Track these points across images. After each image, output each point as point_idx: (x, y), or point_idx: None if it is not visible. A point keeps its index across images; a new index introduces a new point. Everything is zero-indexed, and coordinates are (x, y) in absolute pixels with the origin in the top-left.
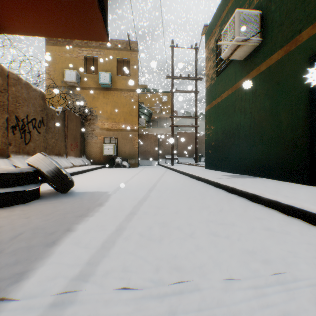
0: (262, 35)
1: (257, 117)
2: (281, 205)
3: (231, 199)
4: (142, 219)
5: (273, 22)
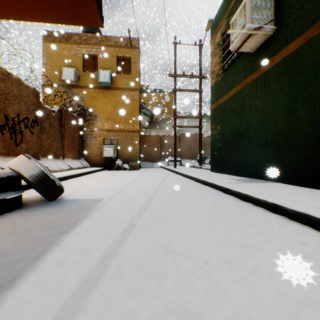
0: (277, 23)
1: (270, 114)
2: (313, 219)
3: (246, 209)
4: (139, 240)
5: (289, 8)
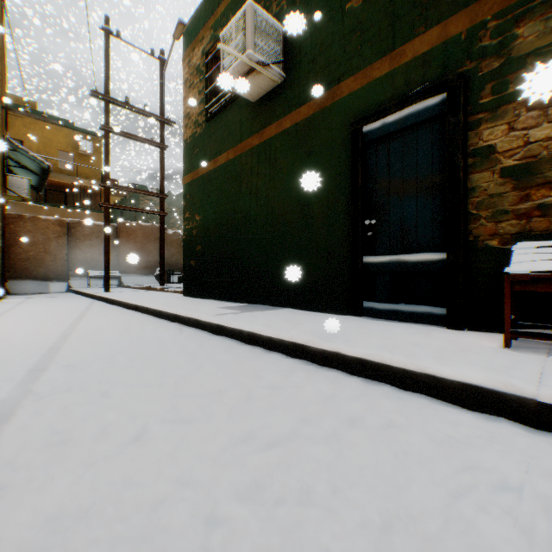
0: (287, 70)
1: (278, 205)
2: (347, 359)
3: (255, 358)
4: None
5: (302, 54)
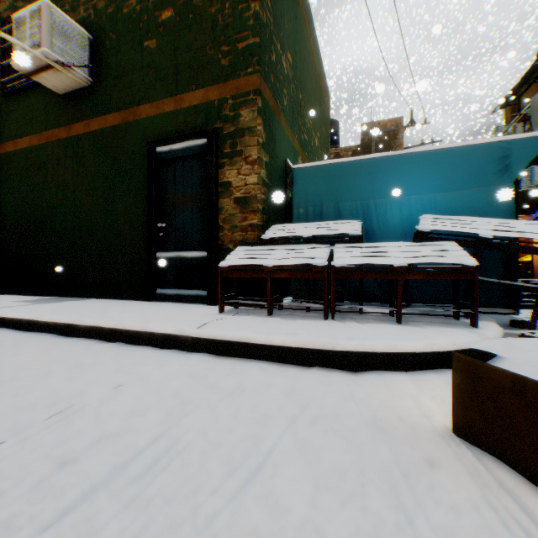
0: (95, 76)
1: (87, 201)
2: (105, 330)
3: (25, 340)
4: None
5: (109, 67)
